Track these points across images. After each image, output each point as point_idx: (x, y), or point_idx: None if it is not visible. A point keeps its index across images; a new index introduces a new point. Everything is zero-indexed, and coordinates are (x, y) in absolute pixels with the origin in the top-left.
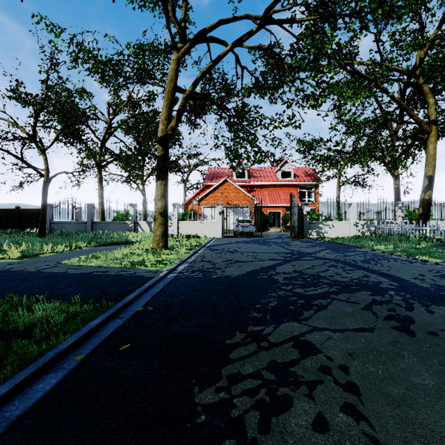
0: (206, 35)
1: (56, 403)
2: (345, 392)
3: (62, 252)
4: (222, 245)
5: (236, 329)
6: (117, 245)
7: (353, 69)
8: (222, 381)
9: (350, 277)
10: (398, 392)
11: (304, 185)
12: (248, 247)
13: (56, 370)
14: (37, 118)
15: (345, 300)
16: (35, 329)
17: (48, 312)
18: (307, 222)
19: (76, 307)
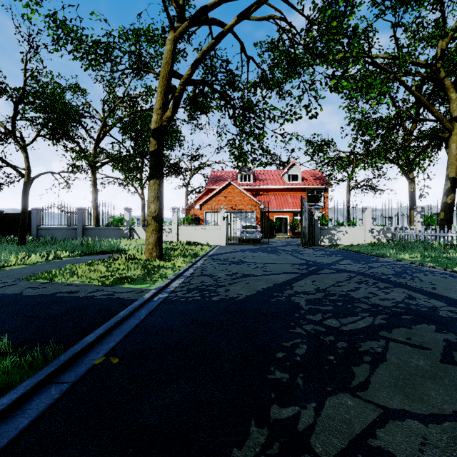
0: (207, 13)
1: None
2: None
3: (36, 263)
4: (225, 253)
5: (249, 416)
6: (106, 254)
7: (371, 59)
8: None
9: (391, 298)
10: None
11: (313, 189)
12: (255, 257)
13: None
14: (16, 110)
15: (407, 342)
16: None
17: None
18: (318, 228)
19: None
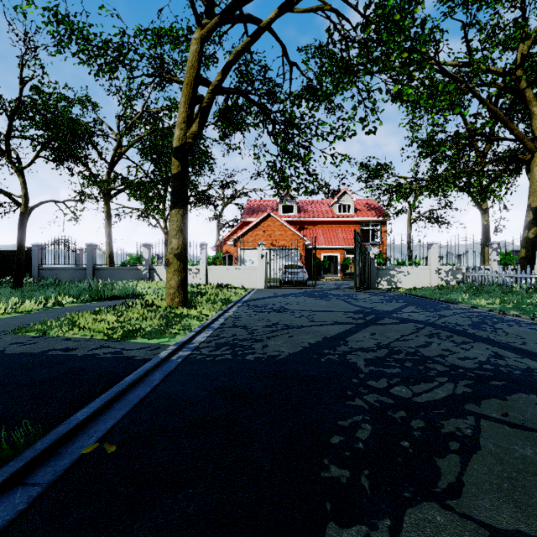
0: (241, 7)
1: None
2: None
3: (31, 311)
4: (264, 299)
5: None
6: (119, 299)
7: (438, 65)
8: None
9: (473, 357)
10: None
11: (368, 221)
12: (300, 303)
13: None
14: (11, 125)
15: (504, 420)
16: None
17: None
18: (375, 268)
19: None
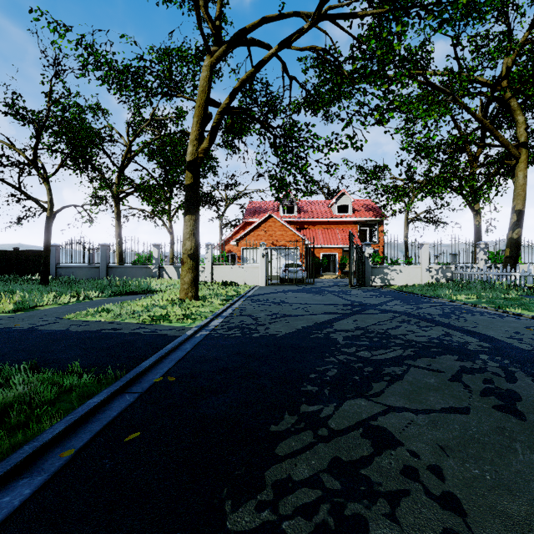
0: (246, 35)
1: (24, 529)
2: (442, 510)
3: (67, 303)
4: (265, 294)
5: (284, 410)
6: (136, 294)
7: (426, 80)
8: (266, 491)
9: (427, 335)
10: (518, 510)
11: (365, 221)
12: (298, 298)
13: (33, 474)
14: (39, 139)
15: (426, 368)
16: (10, 412)
17: (32, 386)
18: (369, 267)
19: (73, 378)
